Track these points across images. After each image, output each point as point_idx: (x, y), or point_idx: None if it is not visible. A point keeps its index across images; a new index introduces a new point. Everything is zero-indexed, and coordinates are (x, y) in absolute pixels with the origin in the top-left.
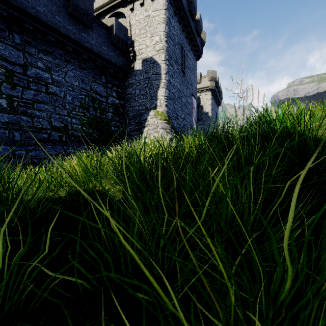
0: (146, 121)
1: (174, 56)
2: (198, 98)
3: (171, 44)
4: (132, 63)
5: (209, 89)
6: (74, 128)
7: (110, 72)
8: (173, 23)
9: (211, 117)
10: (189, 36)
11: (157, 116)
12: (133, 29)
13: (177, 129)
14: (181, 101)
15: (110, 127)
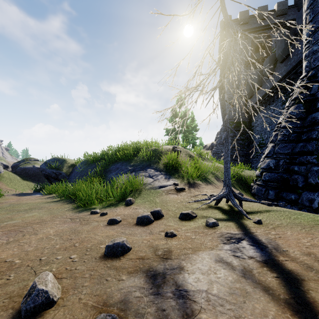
0: None
1: None
2: None
3: None
4: None
5: None
6: None
7: None
8: None
9: None
10: None
11: None
12: None
13: None
14: None
15: None
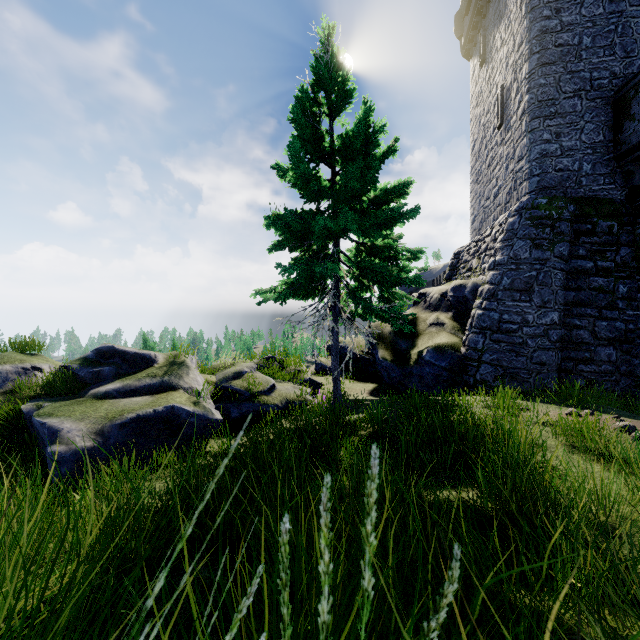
0: None
1: None
2: None
3: None
4: None
5: None
6: None
7: None
8: None
9: None
10: None
11: None
12: None
13: None
14: None
15: None
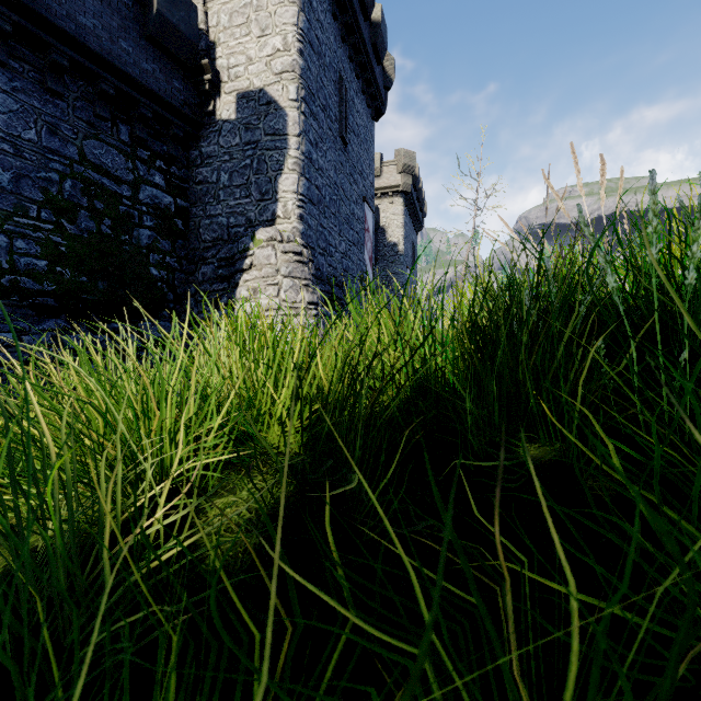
0: (247, 257)
1: (321, 96)
2: (377, 209)
3: (315, 64)
4: (211, 101)
5: (400, 191)
6: (22, 266)
7: (144, 117)
8: (319, 11)
9: (403, 255)
10: (358, 57)
11: (277, 245)
12: (214, 11)
13: (328, 278)
14: (339, 210)
15: (147, 267)
